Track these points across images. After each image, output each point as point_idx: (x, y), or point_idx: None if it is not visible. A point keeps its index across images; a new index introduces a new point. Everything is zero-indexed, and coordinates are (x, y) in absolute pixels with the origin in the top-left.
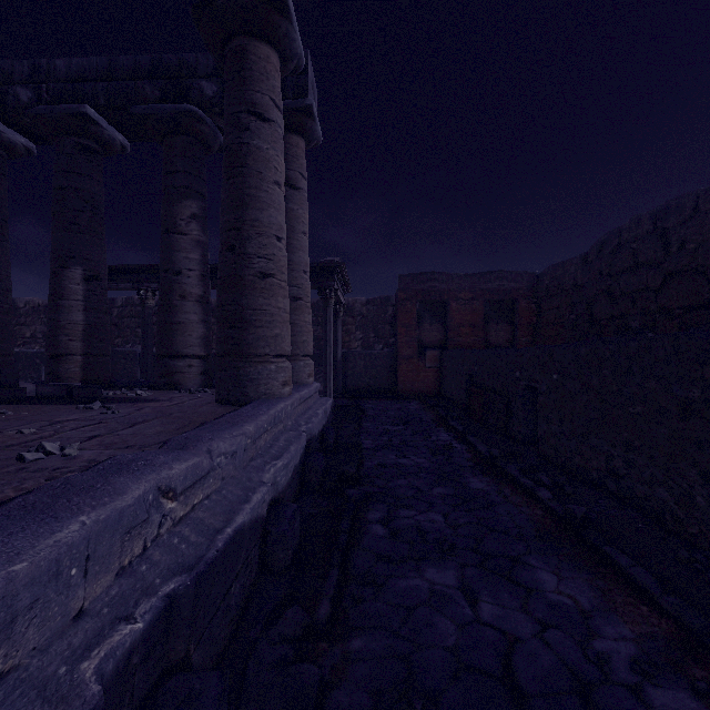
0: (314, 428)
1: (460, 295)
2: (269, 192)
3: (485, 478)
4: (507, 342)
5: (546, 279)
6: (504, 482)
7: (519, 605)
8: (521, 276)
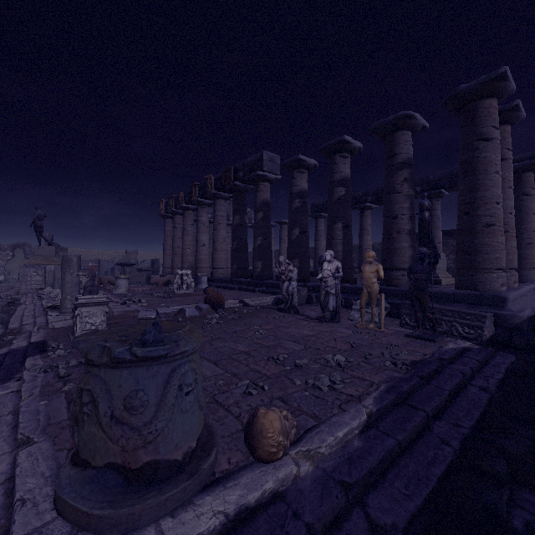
0: None
1: None
2: (530, 218)
3: None
4: None
5: None
6: None
7: None
8: None
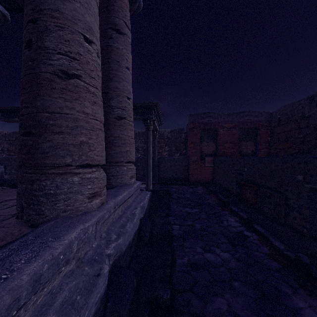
0: (126, 241)
1: (225, 125)
2: None
3: (312, 300)
4: (252, 152)
5: (278, 114)
6: None
7: None
8: (261, 114)
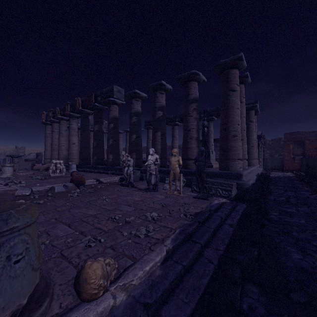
0: (261, 171)
1: (310, 138)
2: (253, 133)
3: (298, 181)
4: None
5: None
6: (301, 181)
7: (292, 185)
8: None
